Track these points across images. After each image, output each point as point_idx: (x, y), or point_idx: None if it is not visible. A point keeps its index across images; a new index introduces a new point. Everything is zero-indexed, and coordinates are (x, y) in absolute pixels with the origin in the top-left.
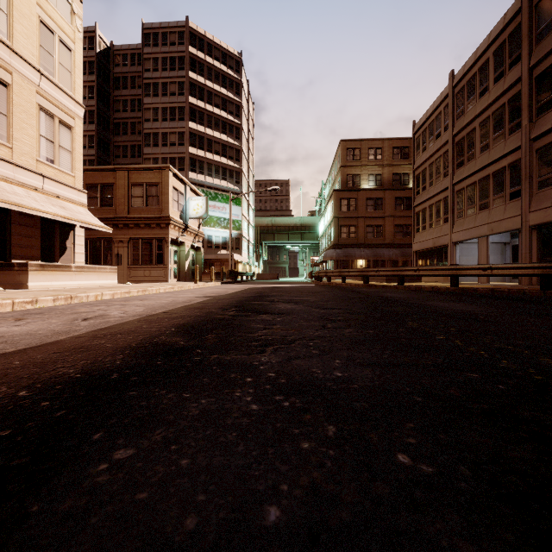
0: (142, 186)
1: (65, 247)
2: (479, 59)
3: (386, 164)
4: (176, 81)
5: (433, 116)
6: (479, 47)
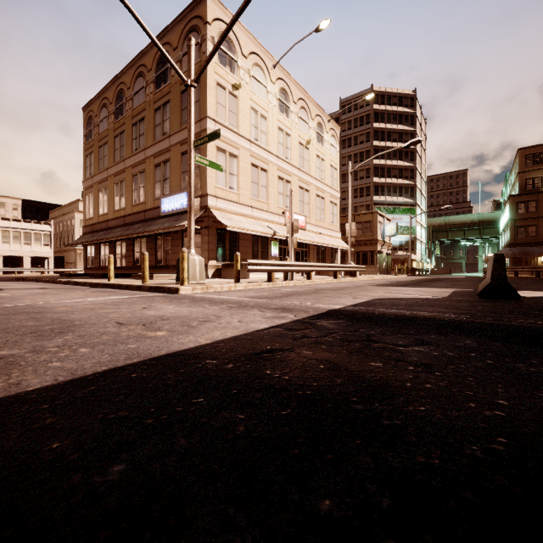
0: (362, 223)
1: (335, 259)
2: None
3: None
4: (364, 133)
5: None
6: None
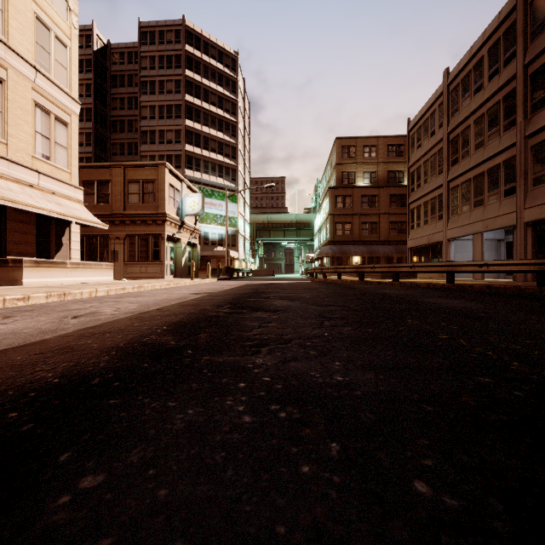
0: (139, 183)
1: (61, 244)
2: (473, 56)
3: (381, 161)
4: (173, 79)
5: (428, 113)
6: (474, 45)
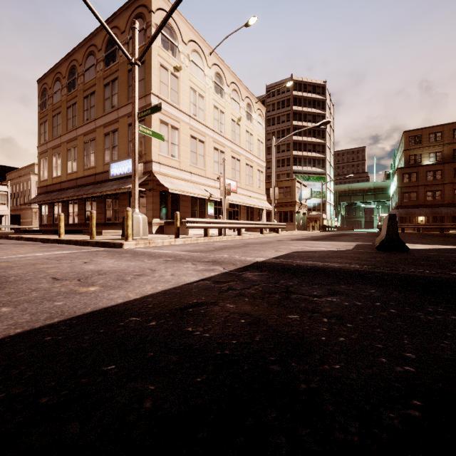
0: (283, 188)
1: (261, 217)
2: None
3: (446, 143)
4: (285, 114)
5: None
6: None
